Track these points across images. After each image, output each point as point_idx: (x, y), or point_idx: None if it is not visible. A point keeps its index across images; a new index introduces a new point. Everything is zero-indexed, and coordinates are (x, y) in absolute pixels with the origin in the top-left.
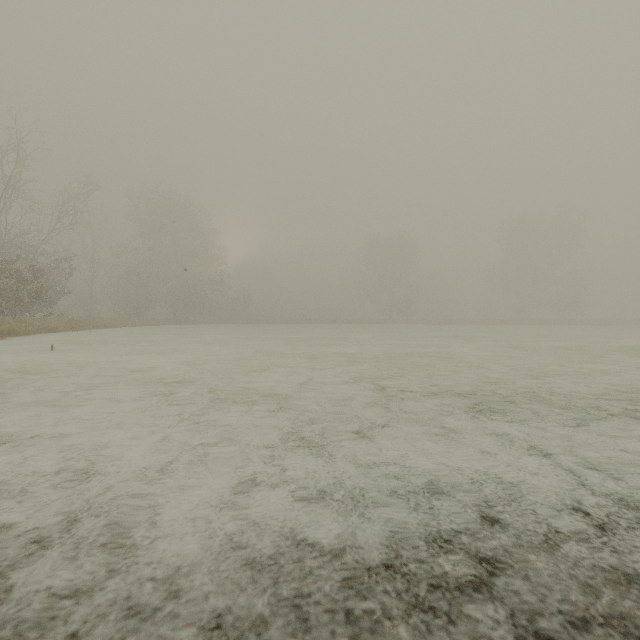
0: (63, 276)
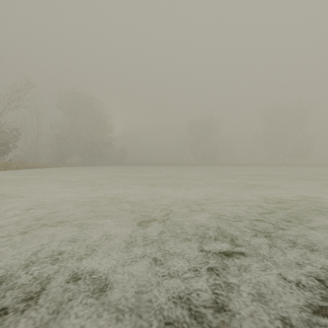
0: (10, 137)
